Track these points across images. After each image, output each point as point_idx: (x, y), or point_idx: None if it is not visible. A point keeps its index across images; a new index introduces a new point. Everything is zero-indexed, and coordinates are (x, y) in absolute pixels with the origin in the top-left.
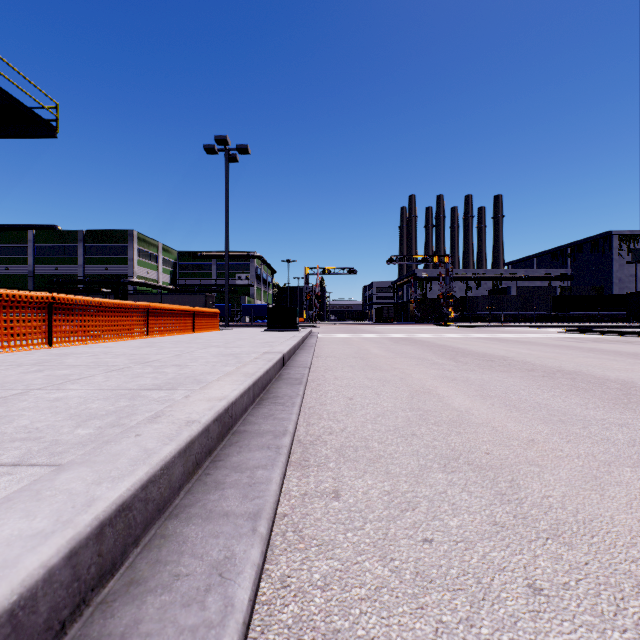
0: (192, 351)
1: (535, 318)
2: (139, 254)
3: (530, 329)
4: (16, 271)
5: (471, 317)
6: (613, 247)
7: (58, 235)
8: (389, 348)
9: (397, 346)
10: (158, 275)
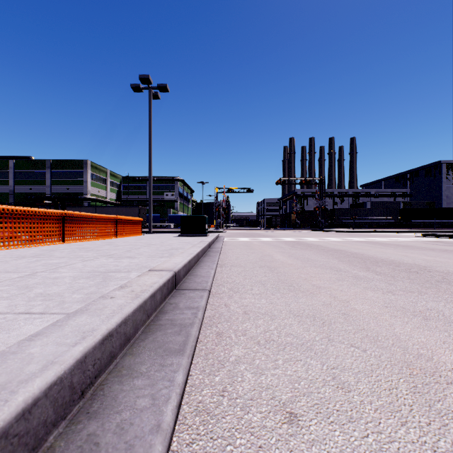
0: (66, 265)
1: (386, 225)
2: (92, 178)
3: (388, 233)
4: (0, 190)
5: (338, 224)
6: (442, 173)
7: (32, 163)
8: (290, 253)
9: (296, 251)
10: (107, 193)
